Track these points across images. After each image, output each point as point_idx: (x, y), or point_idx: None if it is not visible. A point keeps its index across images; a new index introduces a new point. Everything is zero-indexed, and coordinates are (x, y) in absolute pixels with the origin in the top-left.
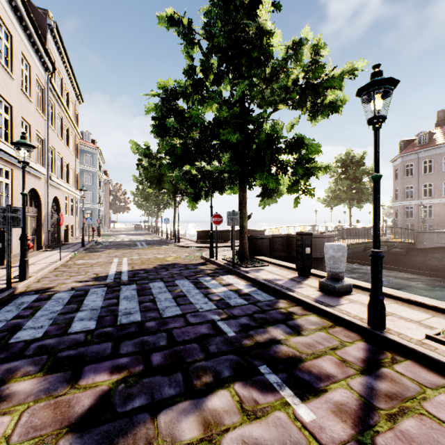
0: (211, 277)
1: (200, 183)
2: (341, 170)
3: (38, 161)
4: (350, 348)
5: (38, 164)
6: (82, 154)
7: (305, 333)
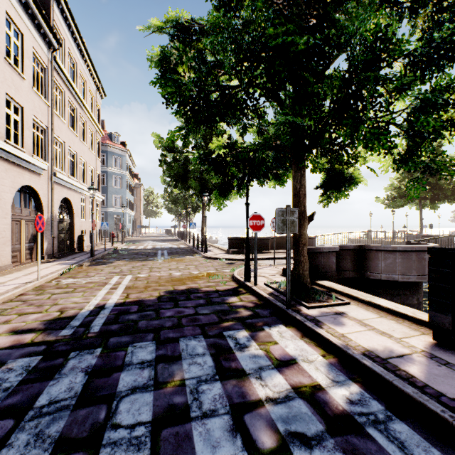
0: (249, 332)
1: (230, 168)
2: None
3: (38, 154)
4: None
5: (36, 156)
6: (111, 157)
7: None
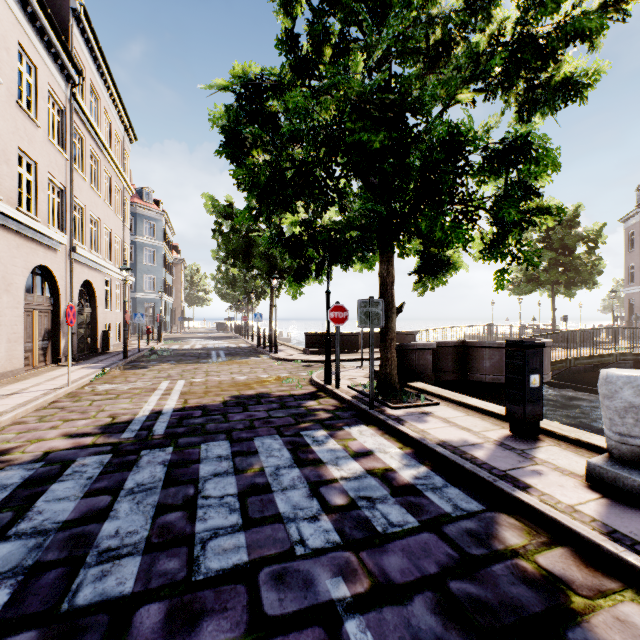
0: (328, 431)
1: (308, 249)
2: (539, 236)
3: (54, 223)
4: None
5: (52, 227)
6: (140, 221)
7: None
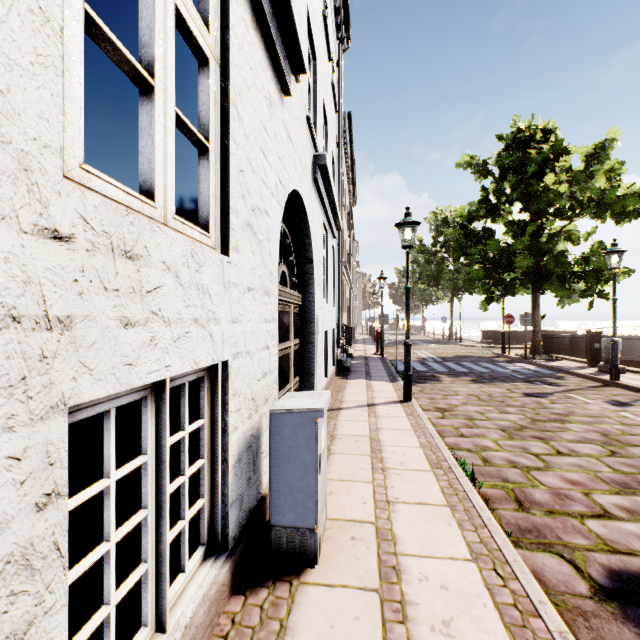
0: (505, 363)
1: (492, 288)
2: None
3: None
4: (589, 384)
5: None
6: None
7: (566, 380)
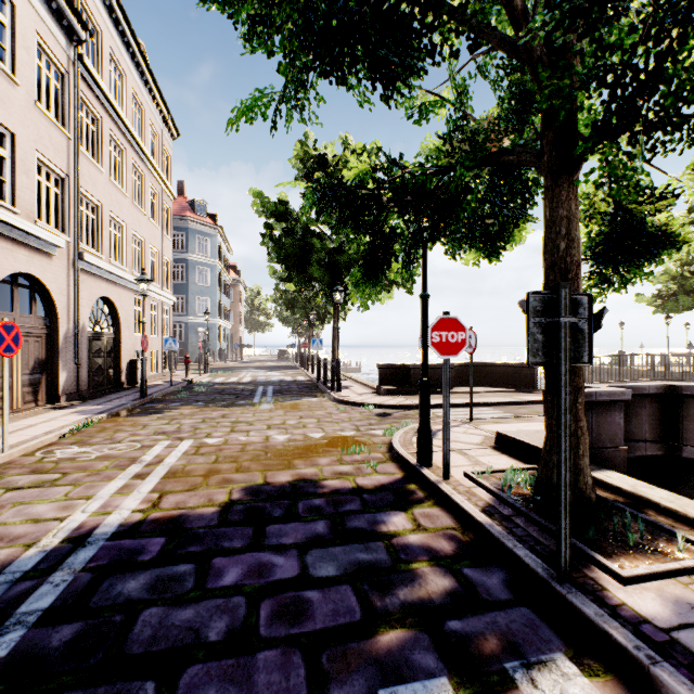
0: None
1: (388, 218)
2: None
3: (50, 220)
4: None
5: (42, 223)
6: (193, 237)
7: None
